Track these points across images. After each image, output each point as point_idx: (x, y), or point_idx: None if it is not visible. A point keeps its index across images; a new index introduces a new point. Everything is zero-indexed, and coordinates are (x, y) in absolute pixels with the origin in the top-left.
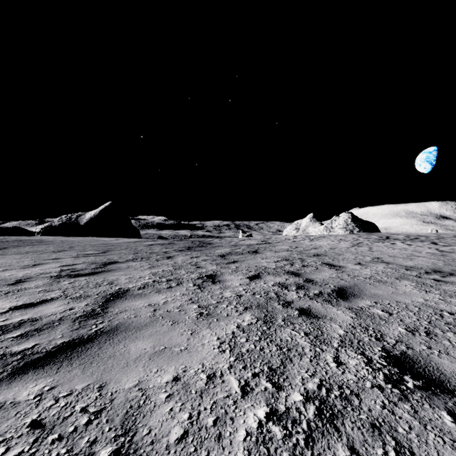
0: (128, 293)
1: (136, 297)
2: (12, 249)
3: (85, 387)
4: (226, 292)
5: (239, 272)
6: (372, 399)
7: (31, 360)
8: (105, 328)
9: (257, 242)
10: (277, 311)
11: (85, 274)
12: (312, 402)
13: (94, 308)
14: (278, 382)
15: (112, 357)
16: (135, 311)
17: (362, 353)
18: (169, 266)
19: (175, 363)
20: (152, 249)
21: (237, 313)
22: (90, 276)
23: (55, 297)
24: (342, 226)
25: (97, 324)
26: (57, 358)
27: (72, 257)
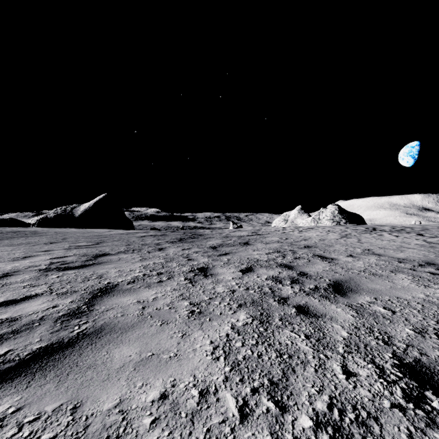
0: (117, 288)
1: (125, 293)
2: (5, 241)
3: (56, 408)
4: (219, 287)
5: (231, 265)
6: (394, 424)
7: (0, 371)
8: (88, 329)
9: (248, 234)
10: (273, 309)
11: (74, 267)
12: (324, 429)
13: (79, 306)
14: (281, 400)
15: (92, 366)
16: (123, 308)
17: (371, 360)
18: (161, 258)
19: (163, 375)
20: (145, 241)
21: (231, 312)
22: (79, 269)
23: (40, 293)
24: (329, 217)
25: (81, 325)
26: (30, 368)
27: (64, 249)
